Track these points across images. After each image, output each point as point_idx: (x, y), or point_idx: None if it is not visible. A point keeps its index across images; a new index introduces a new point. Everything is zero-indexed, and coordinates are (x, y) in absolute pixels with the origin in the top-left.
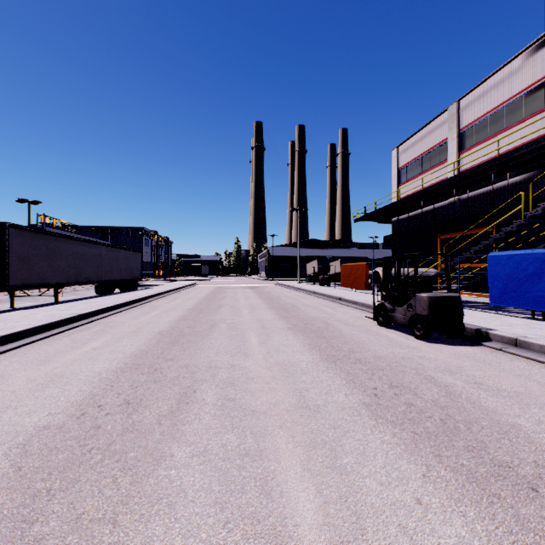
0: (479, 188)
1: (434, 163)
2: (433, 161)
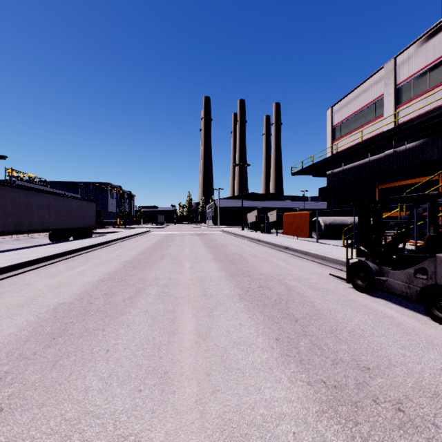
0: (419, 139)
1: (369, 118)
2: (368, 117)
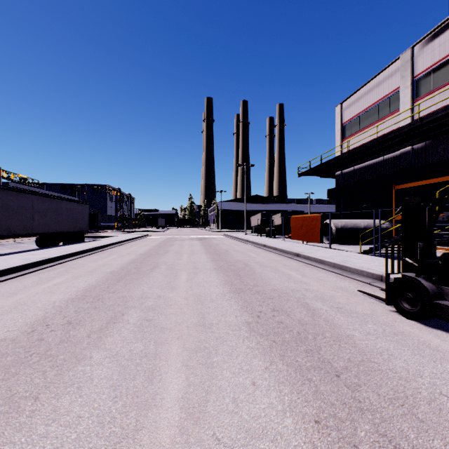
0: (440, 135)
1: (383, 114)
2: (382, 113)
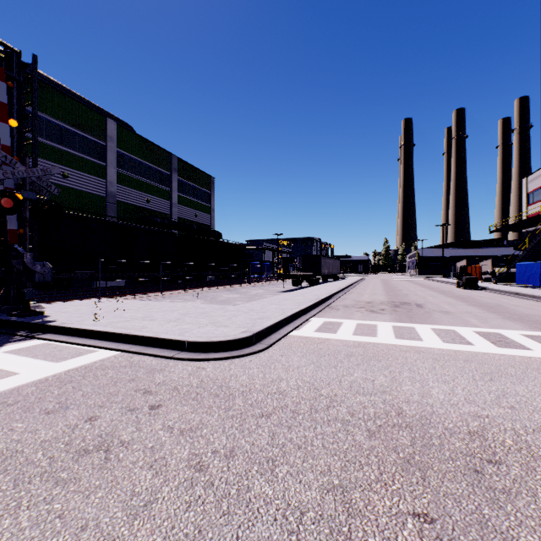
0: None
1: None
2: None
